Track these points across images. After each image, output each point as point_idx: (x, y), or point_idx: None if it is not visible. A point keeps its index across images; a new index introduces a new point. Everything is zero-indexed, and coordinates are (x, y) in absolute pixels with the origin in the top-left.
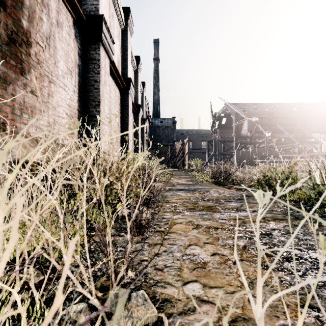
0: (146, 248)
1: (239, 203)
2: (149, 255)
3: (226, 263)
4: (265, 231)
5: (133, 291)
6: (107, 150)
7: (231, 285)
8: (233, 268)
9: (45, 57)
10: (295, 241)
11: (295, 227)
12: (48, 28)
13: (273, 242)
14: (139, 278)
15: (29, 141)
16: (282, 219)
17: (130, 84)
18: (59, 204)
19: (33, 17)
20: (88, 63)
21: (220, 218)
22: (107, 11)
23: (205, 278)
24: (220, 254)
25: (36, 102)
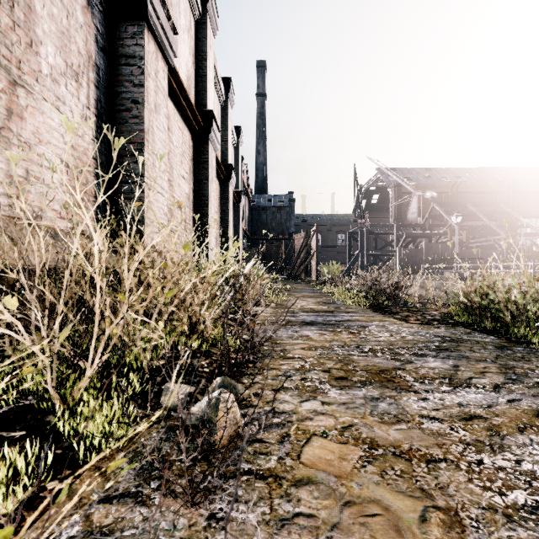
0: None
1: (445, 361)
2: None
3: None
4: None
5: None
6: (161, 244)
7: None
8: None
9: None
10: None
11: None
12: None
13: None
14: None
15: None
16: None
17: (211, 122)
18: None
19: None
20: (119, 65)
21: (424, 415)
22: None
23: None
24: None
25: None
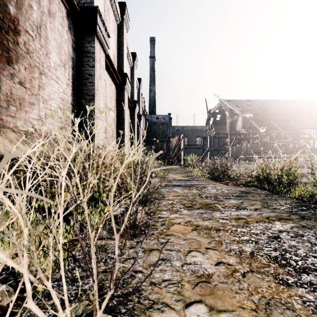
0: (141, 255)
1: (238, 200)
2: (144, 265)
3: (234, 275)
4: (272, 233)
5: (124, 316)
6: (102, 145)
7: (244, 308)
8: (243, 283)
9: (35, 47)
10: (308, 246)
11: (304, 229)
12: (38, 17)
13: (283, 247)
14: (132, 297)
15: (17, 135)
16: (287, 218)
17: (126, 79)
18: (21, 213)
19: (21, 3)
20: (82, 57)
21: (220, 218)
22: (102, 4)
23: (210, 298)
24: (226, 264)
25: (25, 94)
